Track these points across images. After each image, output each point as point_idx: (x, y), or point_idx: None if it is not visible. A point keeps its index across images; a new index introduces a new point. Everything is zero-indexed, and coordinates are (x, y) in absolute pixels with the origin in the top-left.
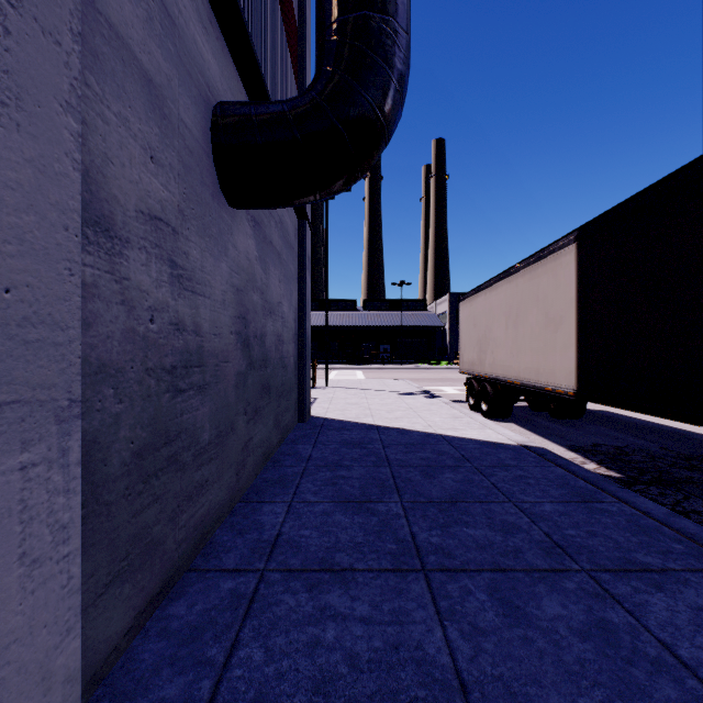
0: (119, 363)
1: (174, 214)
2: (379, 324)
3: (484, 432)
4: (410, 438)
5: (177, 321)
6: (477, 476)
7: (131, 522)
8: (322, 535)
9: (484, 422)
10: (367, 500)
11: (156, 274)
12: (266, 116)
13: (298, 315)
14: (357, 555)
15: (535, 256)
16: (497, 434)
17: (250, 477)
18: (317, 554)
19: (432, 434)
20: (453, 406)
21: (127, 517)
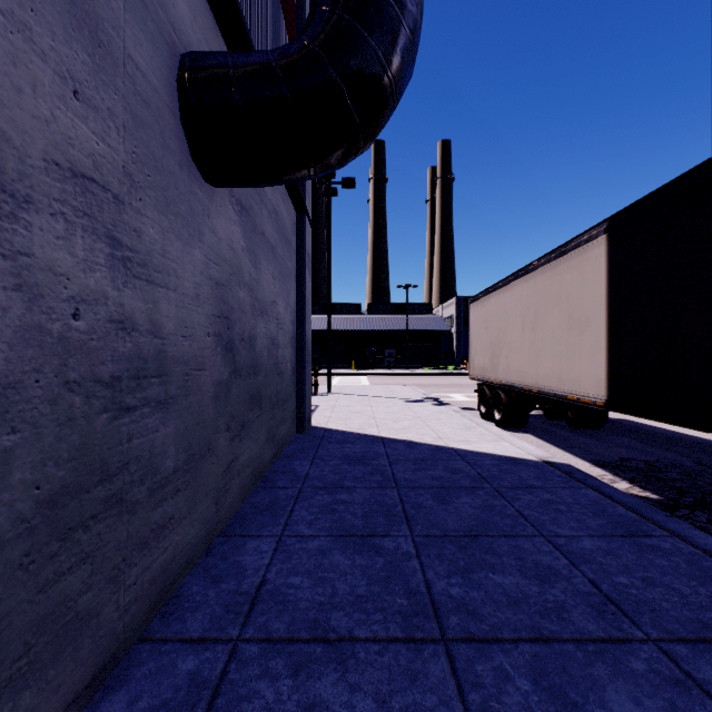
0: (9, 374)
1: (116, 177)
2: (384, 328)
3: (501, 445)
4: (419, 453)
5: (122, 317)
6: (498, 500)
7: (35, 600)
8: (315, 584)
9: (499, 433)
10: (371, 533)
11: (84, 252)
12: (246, 66)
13: (296, 317)
14: (358, 615)
15: (556, 251)
16: (514, 447)
17: (235, 503)
18: (308, 613)
19: (443, 447)
20: (463, 415)
21: (28, 595)
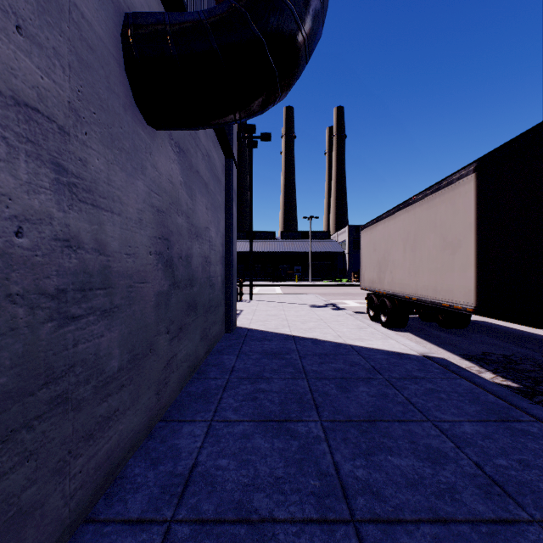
0: None
1: (61, 110)
2: (293, 250)
3: (388, 342)
4: (323, 349)
5: (67, 236)
6: (390, 389)
7: None
8: (240, 466)
9: (386, 332)
10: (286, 418)
11: (28, 175)
12: (180, 22)
13: (225, 240)
14: (277, 496)
15: (432, 188)
16: (399, 344)
17: (174, 392)
18: (234, 494)
19: (342, 344)
20: (356, 318)
21: None
